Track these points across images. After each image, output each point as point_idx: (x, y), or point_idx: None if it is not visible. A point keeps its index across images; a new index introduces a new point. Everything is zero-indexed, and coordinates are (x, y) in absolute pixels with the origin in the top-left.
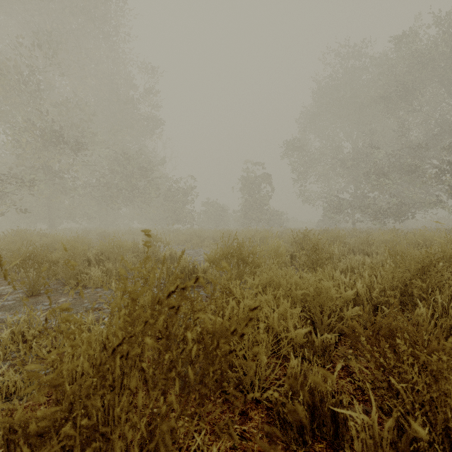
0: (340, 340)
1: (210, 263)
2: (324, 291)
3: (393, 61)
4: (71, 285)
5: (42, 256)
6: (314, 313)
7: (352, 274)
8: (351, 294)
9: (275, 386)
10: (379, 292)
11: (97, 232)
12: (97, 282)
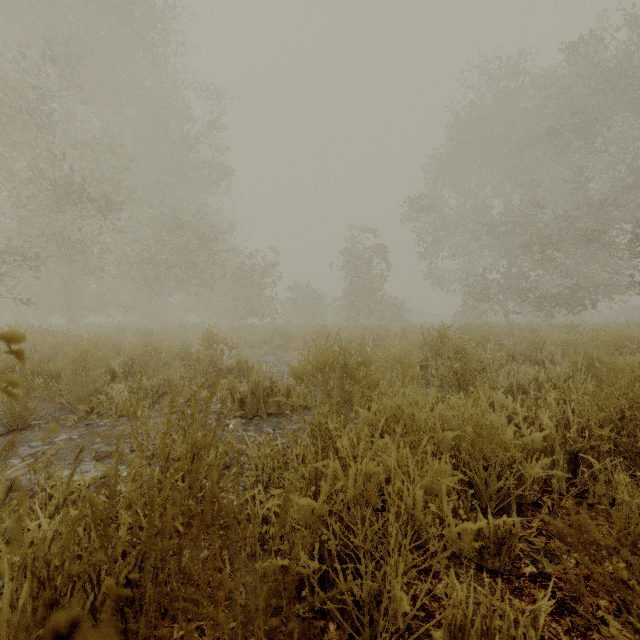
0: (520, 516)
1: (296, 380)
2: (491, 432)
3: (565, 79)
4: (81, 412)
5: (32, 367)
6: (473, 470)
7: (523, 397)
8: (540, 439)
9: (417, 633)
10: (576, 430)
11: (134, 329)
12: (121, 408)
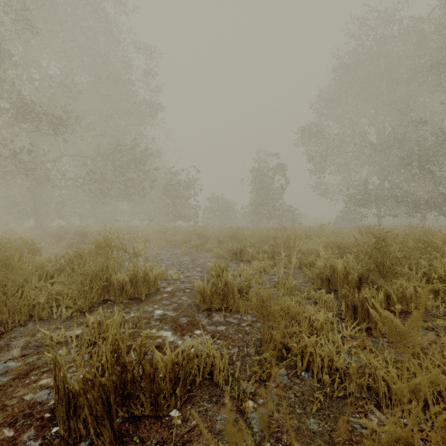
0: None
1: None
2: None
3: (441, 18)
4: None
5: None
6: None
7: None
8: None
9: None
10: None
11: (76, 231)
12: None
